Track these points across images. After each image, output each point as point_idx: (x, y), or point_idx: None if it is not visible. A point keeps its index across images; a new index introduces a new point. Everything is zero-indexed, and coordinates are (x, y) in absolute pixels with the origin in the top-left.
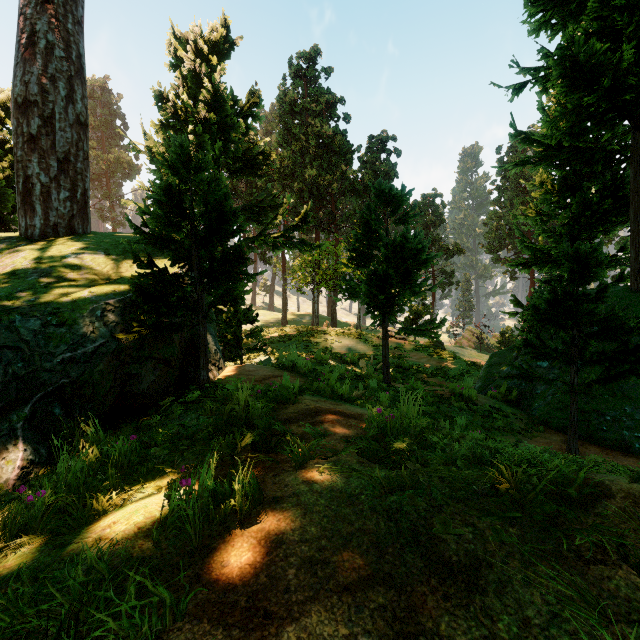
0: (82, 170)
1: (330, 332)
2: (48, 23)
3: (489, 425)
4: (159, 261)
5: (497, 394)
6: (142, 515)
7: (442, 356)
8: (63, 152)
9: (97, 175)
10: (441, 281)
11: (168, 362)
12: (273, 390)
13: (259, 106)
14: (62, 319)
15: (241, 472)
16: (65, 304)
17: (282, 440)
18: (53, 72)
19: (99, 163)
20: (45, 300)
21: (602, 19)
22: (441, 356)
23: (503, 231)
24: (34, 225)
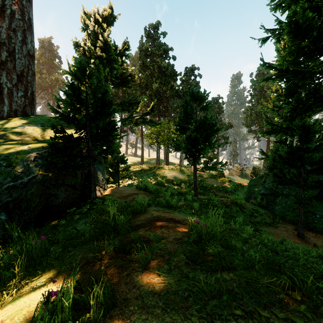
0: (31, 81)
1: (165, 168)
2: (12, 0)
3: (253, 220)
4: (71, 130)
5: (255, 202)
6: (23, 316)
7: (224, 180)
8: (20, 71)
9: (46, 87)
10: (225, 141)
11: (74, 186)
12: (132, 205)
13: (128, 50)
14: (9, 162)
15: (95, 290)
16: (12, 154)
17: (134, 245)
18: (14, 27)
19: (47, 81)
20: (1, 151)
21: (310, 2)
22: (223, 180)
23: (253, 116)
24: (3, 110)
